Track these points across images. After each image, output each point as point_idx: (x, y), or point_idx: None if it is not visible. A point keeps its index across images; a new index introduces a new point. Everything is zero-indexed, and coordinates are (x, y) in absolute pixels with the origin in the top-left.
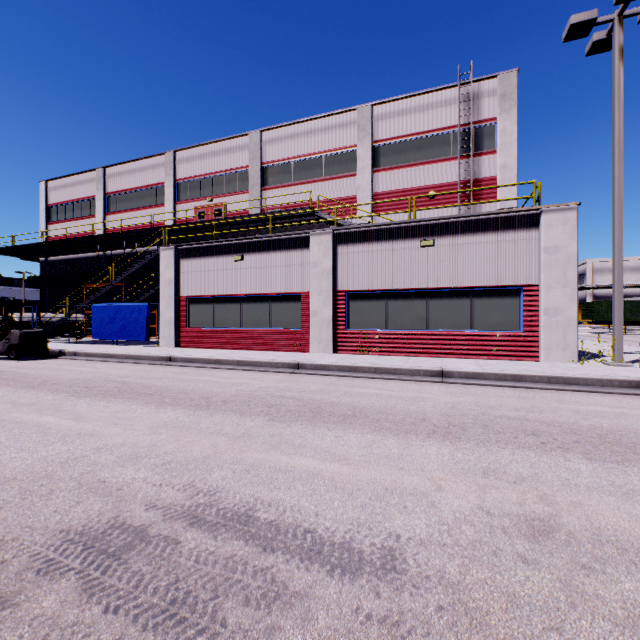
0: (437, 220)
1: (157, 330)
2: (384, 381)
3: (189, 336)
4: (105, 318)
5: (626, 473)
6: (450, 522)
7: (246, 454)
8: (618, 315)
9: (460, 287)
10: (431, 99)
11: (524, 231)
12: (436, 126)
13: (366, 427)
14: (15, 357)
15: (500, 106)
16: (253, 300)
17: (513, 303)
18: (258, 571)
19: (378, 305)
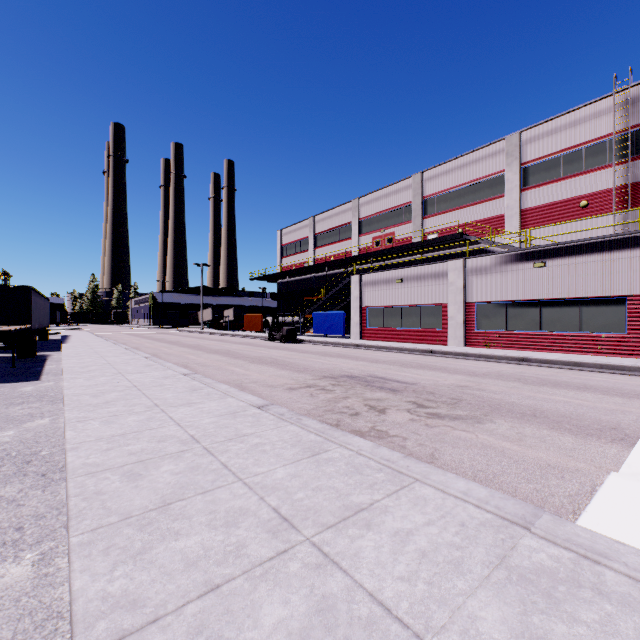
0: (548, 246)
1: (346, 329)
2: (480, 361)
3: (368, 333)
4: (320, 321)
5: (528, 386)
6: (438, 383)
7: (387, 371)
8: None
9: (568, 298)
10: (583, 113)
11: (628, 251)
12: (589, 138)
13: (440, 371)
14: (284, 341)
15: None
16: (409, 309)
17: (619, 310)
18: (383, 381)
19: (500, 312)
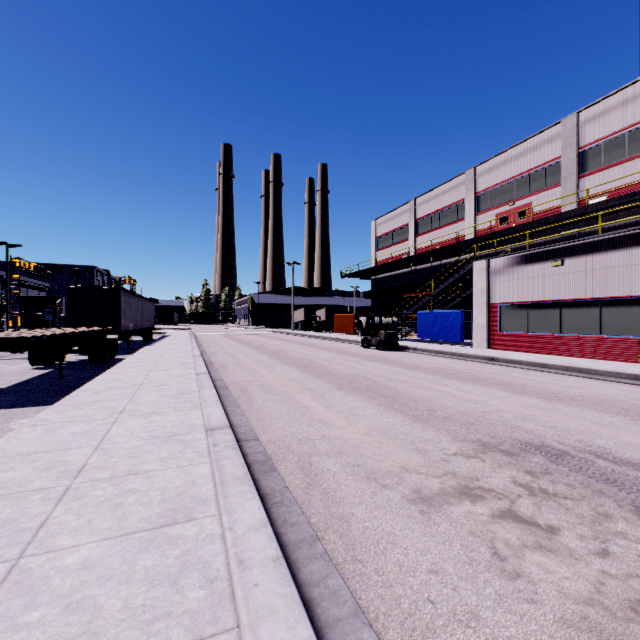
0: None
1: None
2: None
3: (500, 339)
4: (426, 322)
5: None
6: None
7: (619, 436)
8: None
9: None
10: None
11: None
12: None
13: None
14: (382, 349)
15: None
16: (575, 305)
17: None
18: None
19: None
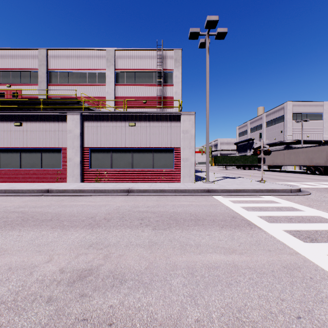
0: (137, 113)
1: None
2: (96, 197)
3: None
4: None
5: (162, 234)
6: (28, 284)
7: None
8: (207, 161)
9: (147, 147)
10: (144, 53)
11: (175, 122)
12: (147, 67)
13: (49, 226)
14: None
15: (174, 64)
16: (29, 151)
17: (170, 155)
18: None
19: (107, 155)
